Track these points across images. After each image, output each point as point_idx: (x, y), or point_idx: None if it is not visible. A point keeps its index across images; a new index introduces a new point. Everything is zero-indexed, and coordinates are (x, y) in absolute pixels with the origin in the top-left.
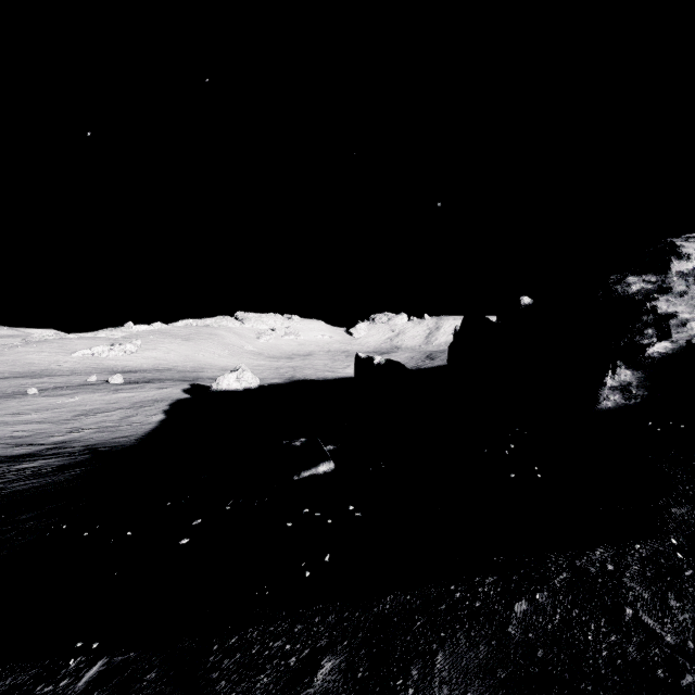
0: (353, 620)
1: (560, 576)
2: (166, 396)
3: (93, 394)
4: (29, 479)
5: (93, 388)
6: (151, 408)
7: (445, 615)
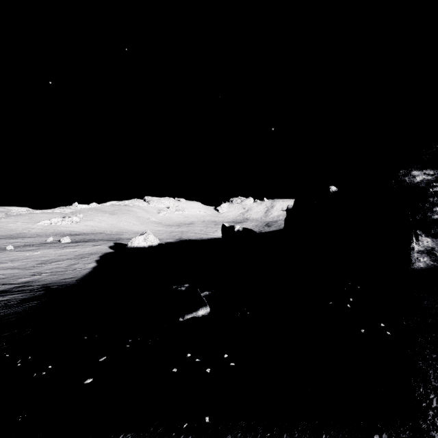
0: None
1: None
2: (98, 251)
3: (50, 250)
4: (0, 309)
5: (50, 245)
6: (87, 259)
7: None
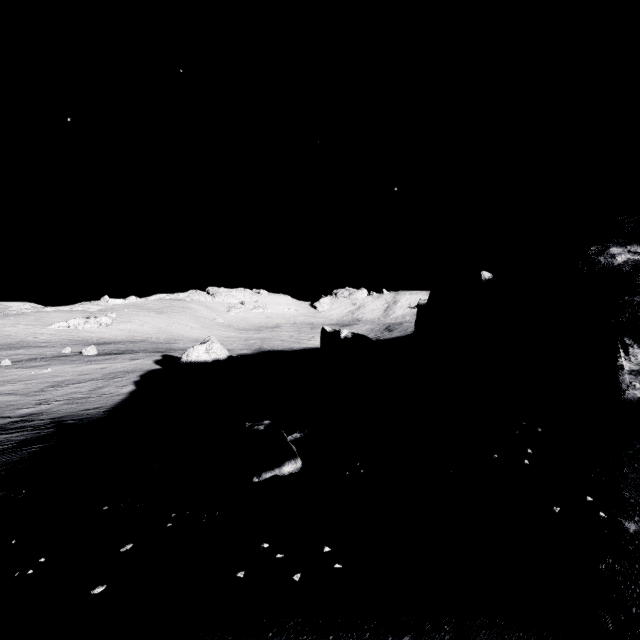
0: None
1: None
2: (138, 368)
3: (66, 366)
4: None
5: (67, 359)
6: (122, 379)
7: None
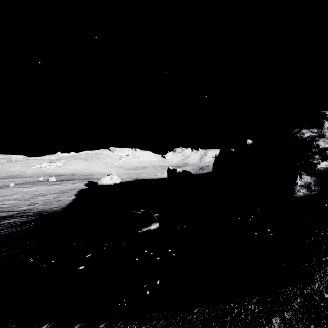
0: (175, 325)
1: (297, 300)
2: (76, 187)
3: (41, 186)
4: (8, 228)
5: (41, 183)
6: (69, 193)
7: (230, 324)
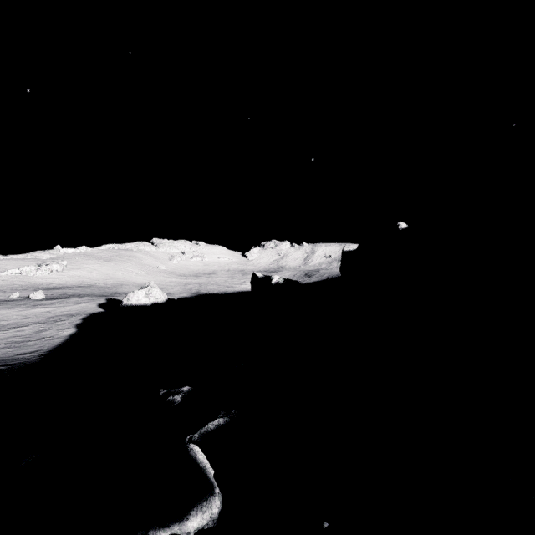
0: None
1: None
2: (81, 311)
3: (12, 310)
4: None
5: (14, 303)
6: (64, 322)
7: None
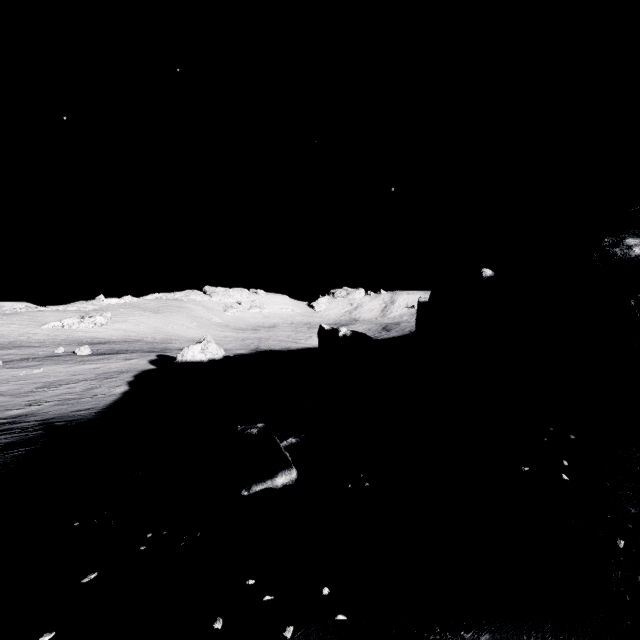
0: None
1: None
2: (132, 368)
3: (59, 366)
4: None
5: (60, 359)
6: (115, 380)
7: None
